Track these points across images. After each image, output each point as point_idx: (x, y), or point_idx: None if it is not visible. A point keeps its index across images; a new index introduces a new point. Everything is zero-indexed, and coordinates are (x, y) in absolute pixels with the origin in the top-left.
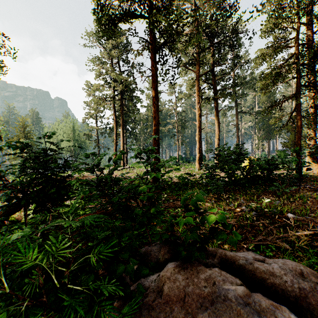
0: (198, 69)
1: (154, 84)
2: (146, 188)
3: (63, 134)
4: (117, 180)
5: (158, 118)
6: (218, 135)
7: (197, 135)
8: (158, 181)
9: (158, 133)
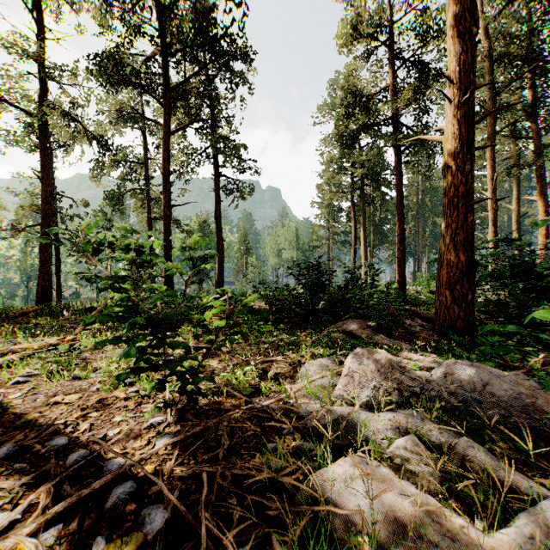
0: (491, 124)
1: (398, 189)
2: (370, 278)
3: (285, 242)
4: (358, 278)
5: (403, 225)
6: (543, 229)
7: (489, 233)
8: (403, 295)
9: (403, 243)
